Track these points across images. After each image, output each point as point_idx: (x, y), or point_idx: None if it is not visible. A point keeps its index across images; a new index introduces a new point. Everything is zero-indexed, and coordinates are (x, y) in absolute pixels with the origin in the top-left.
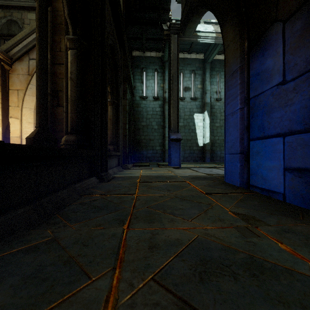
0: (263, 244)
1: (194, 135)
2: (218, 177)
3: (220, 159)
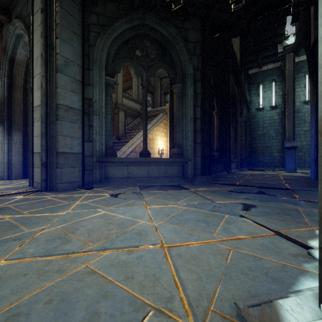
0: (280, 184)
1: None
2: None
3: None
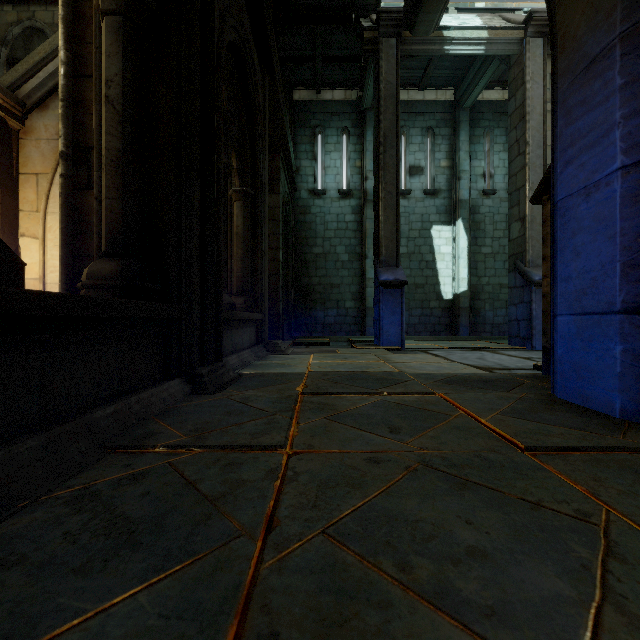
0: None
1: (432, 275)
2: (518, 377)
3: (493, 328)
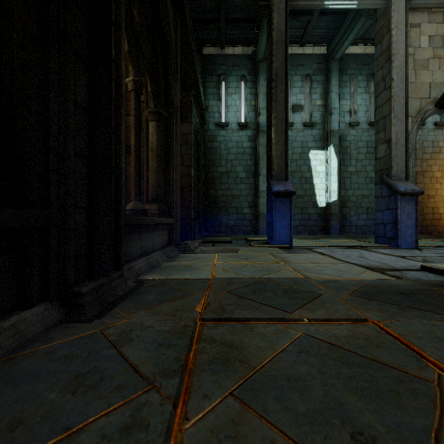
0: None
1: (310, 189)
2: (433, 287)
3: (357, 229)
